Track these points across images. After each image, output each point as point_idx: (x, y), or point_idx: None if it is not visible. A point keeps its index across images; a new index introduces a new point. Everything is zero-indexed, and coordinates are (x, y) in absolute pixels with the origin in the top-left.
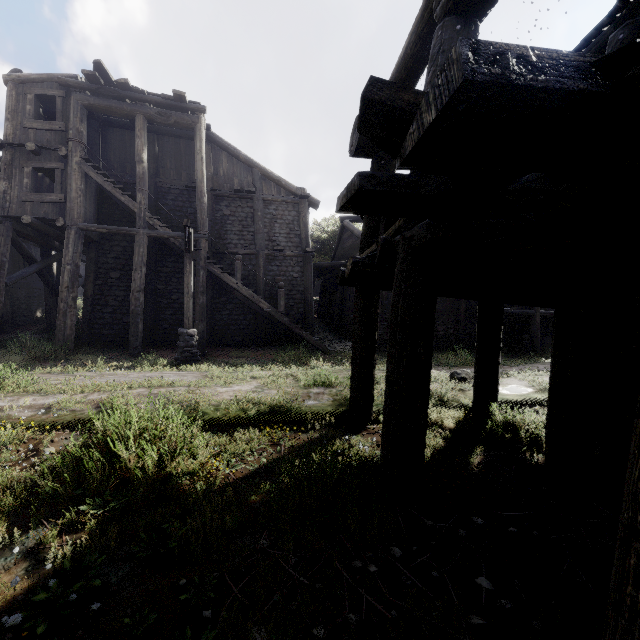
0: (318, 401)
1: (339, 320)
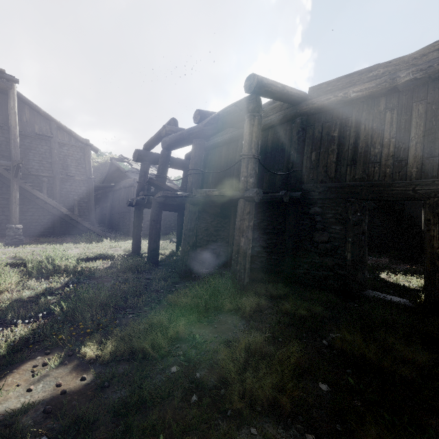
0: (117, 251)
1: (110, 219)
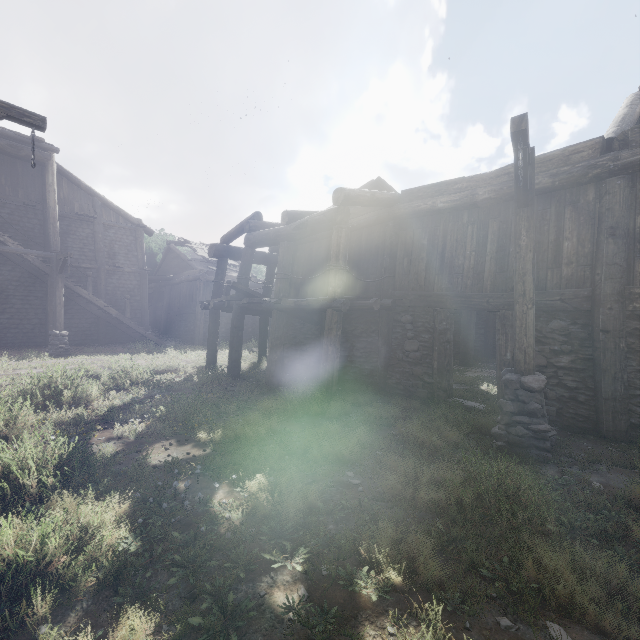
0: (189, 363)
1: (166, 322)
